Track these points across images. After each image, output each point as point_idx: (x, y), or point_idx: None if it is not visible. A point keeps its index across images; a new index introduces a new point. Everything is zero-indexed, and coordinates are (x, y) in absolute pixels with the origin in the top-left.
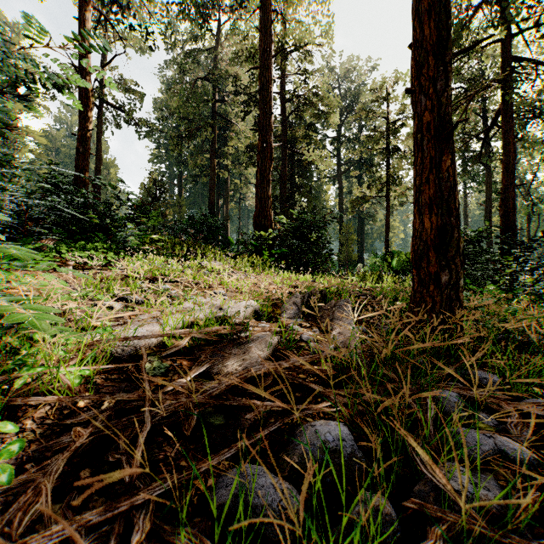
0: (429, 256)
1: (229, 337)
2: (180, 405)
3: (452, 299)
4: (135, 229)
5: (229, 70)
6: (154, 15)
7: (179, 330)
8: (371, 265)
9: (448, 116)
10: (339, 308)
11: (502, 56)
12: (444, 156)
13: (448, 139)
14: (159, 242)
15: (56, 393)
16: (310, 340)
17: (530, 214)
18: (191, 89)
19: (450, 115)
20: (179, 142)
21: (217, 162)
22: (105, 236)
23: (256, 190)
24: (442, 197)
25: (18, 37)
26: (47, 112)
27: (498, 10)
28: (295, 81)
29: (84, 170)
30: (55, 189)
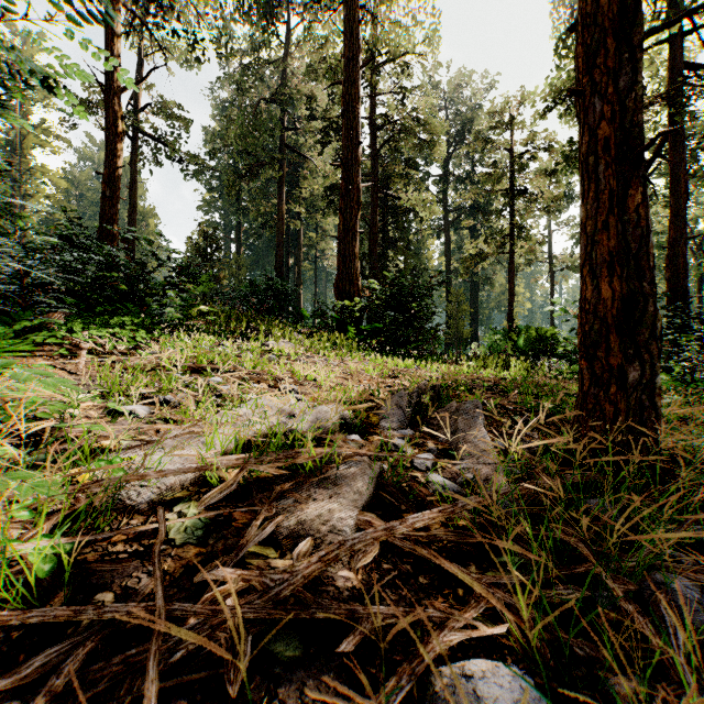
0: (610, 340)
1: (306, 468)
2: (222, 623)
3: (644, 406)
4: (176, 297)
5: (303, 89)
6: (204, 18)
7: (229, 456)
8: (490, 344)
9: (637, 128)
10: (464, 413)
11: (669, 64)
12: (632, 189)
13: (637, 163)
14: (209, 315)
15: (5, 596)
16: (427, 467)
17: (702, 276)
18: (253, 114)
19: (640, 126)
20: (237, 183)
21: (286, 210)
22: (137, 308)
23: (338, 246)
24: (628, 251)
25: (31, 51)
26: (67, 147)
27: (665, 1)
28: (389, 102)
29: (112, 220)
30: (68, 245)
